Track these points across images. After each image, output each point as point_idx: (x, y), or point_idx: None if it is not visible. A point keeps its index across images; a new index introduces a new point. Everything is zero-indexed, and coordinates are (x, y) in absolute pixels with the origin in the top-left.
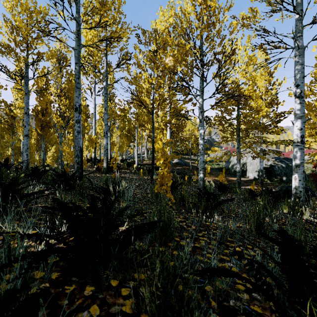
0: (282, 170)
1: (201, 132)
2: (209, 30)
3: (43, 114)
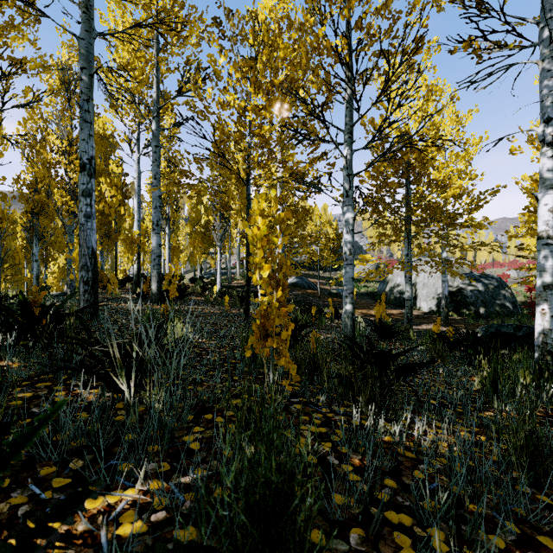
0: (477, 295)
1: (348, 216)
2: None
3: (36, 190)
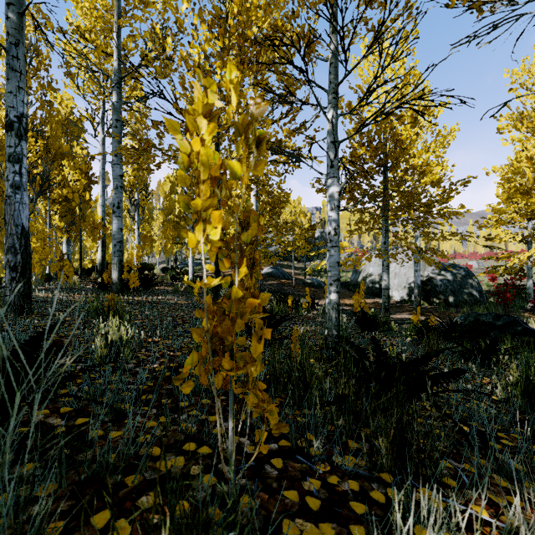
0: (447, 285)
1: (333, 190)
2: None
3: None
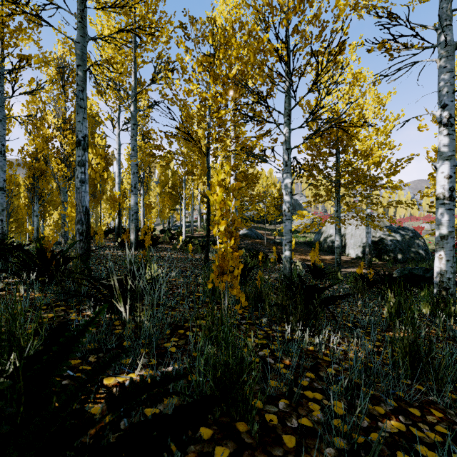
0: (396, 244)
1: (287, 182)
2: (301, 10)
3: (37, 159)
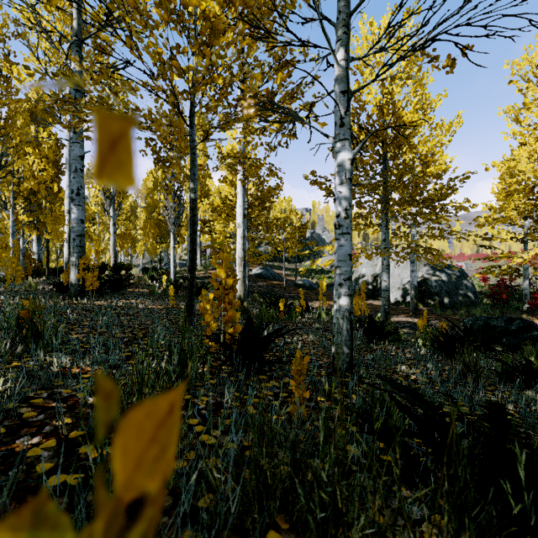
0: (442, 285)
1: (343, 157)
2: None
3: None
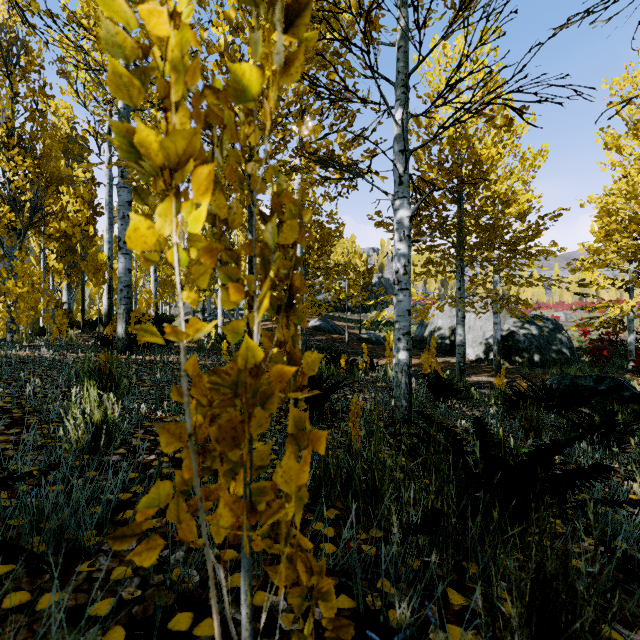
0: (531, 340)
1: (402, 215)
2: None
3: None
